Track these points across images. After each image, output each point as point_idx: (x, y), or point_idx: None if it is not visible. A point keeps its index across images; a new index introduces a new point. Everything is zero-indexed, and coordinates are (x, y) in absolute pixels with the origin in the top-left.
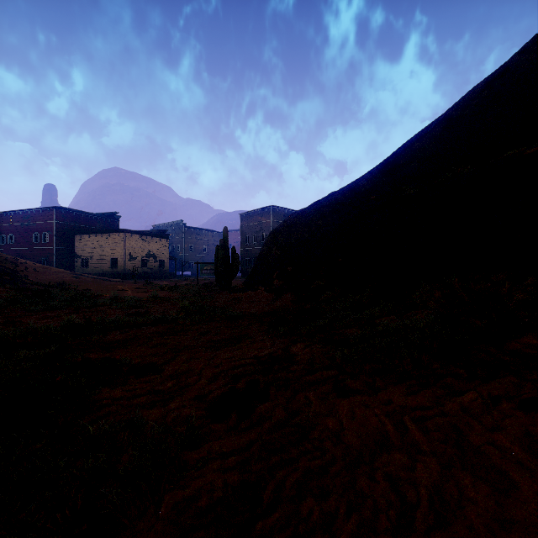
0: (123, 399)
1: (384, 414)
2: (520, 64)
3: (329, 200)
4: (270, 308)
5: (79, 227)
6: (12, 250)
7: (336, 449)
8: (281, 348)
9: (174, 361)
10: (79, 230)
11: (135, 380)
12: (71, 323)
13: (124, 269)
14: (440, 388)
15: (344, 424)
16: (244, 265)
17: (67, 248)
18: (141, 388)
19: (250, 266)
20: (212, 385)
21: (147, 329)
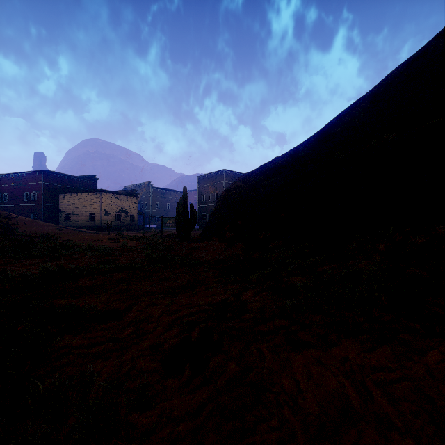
0: (82, 348)
1: (343, 375)
2: (438, 46)
3: (272, 164)
4: (223, 256)
5: (63, 187)
6: (6, 206)
7: (295, 418)
8: (233, 295)
9: (135, 306)
10: (63, 190)
11: (97, 327)
12: (46, 270)
13: (101, 222)
14: (398, 345)
15: (301, 385)
16: (201, 219)
17: (53, 205)
18: (101, 336)
19: (206, 220)
20: (167, 333)
21: (114, 275)
